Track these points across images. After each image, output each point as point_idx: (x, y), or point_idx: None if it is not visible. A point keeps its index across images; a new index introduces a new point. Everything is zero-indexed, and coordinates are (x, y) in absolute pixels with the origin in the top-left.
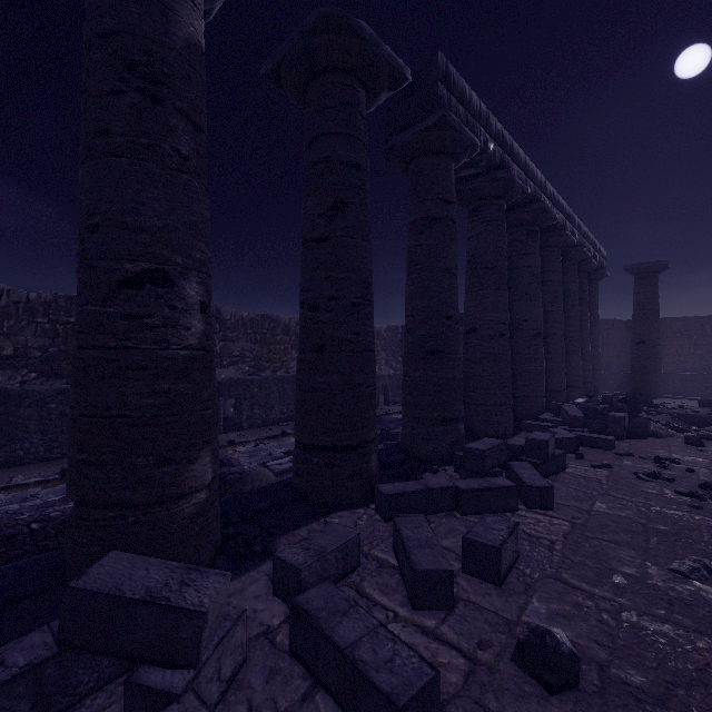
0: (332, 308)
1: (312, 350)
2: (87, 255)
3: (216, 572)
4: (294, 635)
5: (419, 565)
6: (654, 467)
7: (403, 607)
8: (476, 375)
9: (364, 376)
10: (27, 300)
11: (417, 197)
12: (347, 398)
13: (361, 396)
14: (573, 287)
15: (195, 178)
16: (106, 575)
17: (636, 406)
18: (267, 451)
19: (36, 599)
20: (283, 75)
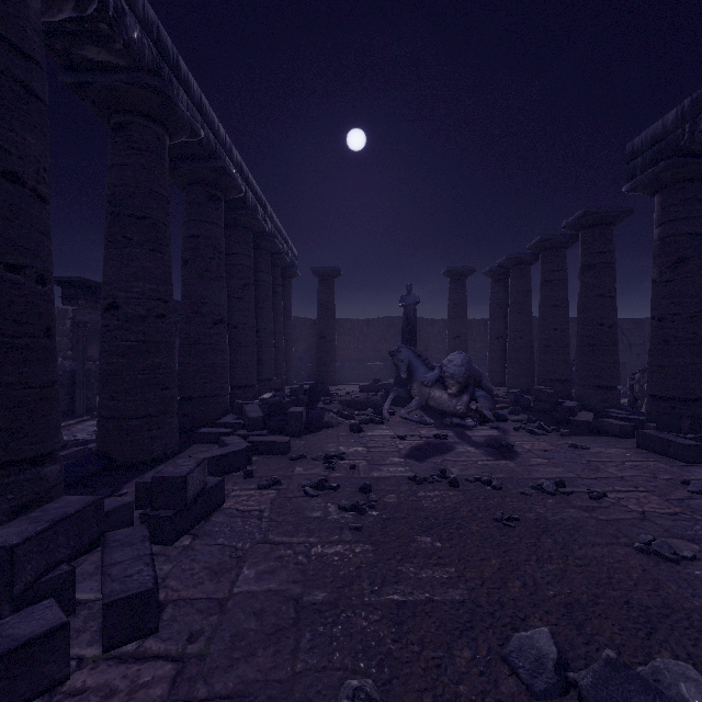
0: None
1: None
2: None
3: None
4: None
5: None
6: (324, 470)
7: None
8: (118, 374)
9: None
10: None
11: None
12: None
13: None
14: (267, 278)
15: None
16: None
17: (318, 395)
18: None
19: None
20: None
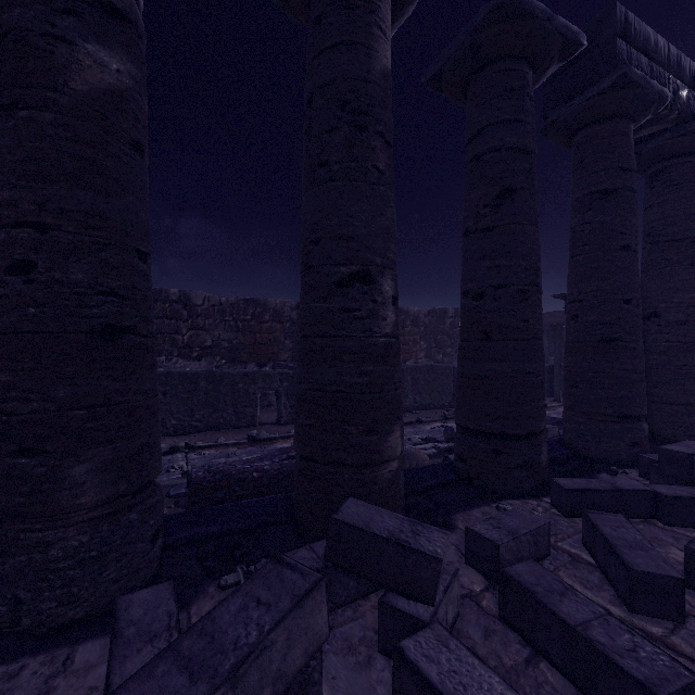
0: (498, 296)
1: (476, 339)
2: (311, 263)
3: (436, 529)
4: (505, 603)
5: (636, 566)
6: None
7: (614, 606)
8: (659, 368)
9: (533, 365)
10: (219, 304)
11: (584, 170)
12: (516, 387)
13: (530, 385)
14: None
15: (388, 189)
16: (354, 514)
17: None
18: (405, 436)
19: (276, 527)
20: (444, 77)
